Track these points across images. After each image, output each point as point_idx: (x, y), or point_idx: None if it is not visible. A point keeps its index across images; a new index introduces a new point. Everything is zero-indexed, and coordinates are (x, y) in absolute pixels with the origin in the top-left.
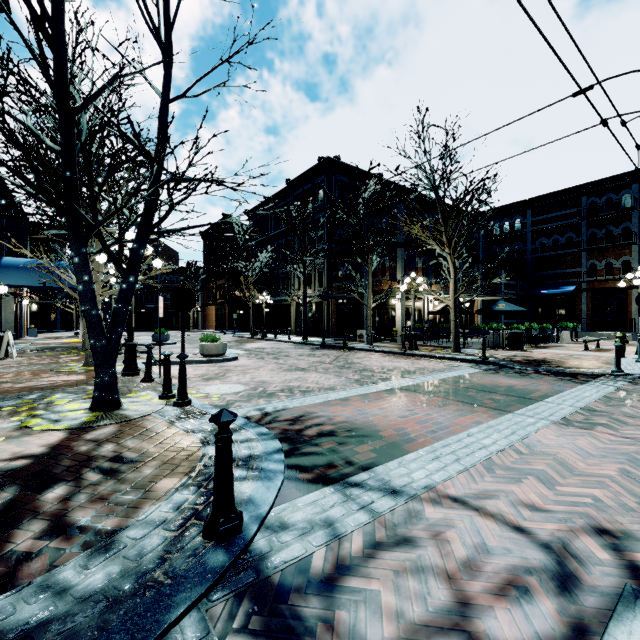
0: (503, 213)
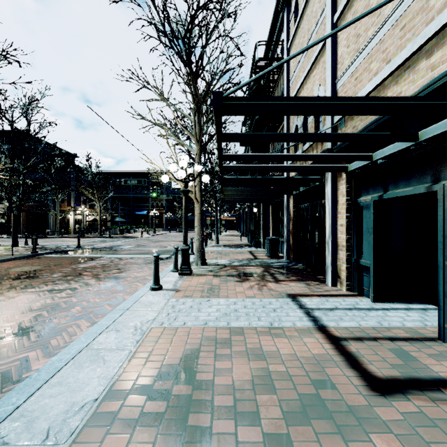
0: (121, 175)
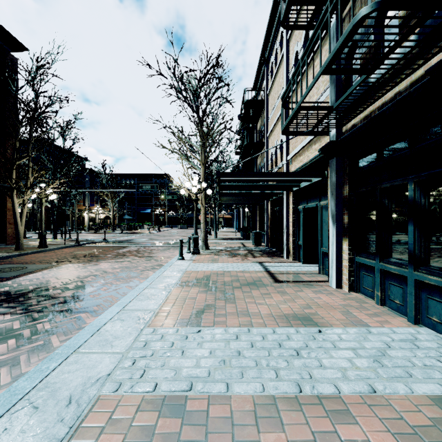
0: (127, 177)
